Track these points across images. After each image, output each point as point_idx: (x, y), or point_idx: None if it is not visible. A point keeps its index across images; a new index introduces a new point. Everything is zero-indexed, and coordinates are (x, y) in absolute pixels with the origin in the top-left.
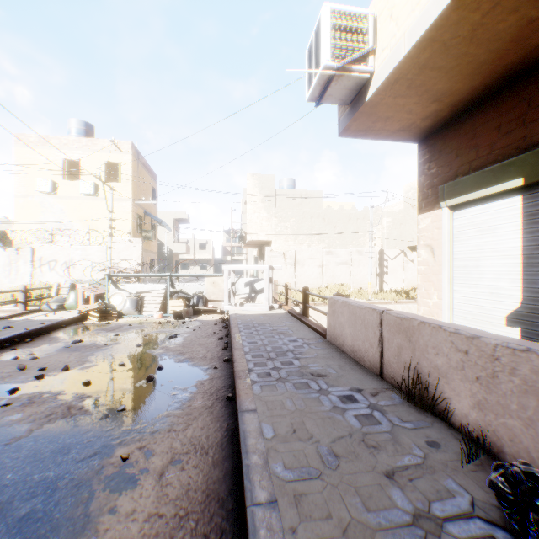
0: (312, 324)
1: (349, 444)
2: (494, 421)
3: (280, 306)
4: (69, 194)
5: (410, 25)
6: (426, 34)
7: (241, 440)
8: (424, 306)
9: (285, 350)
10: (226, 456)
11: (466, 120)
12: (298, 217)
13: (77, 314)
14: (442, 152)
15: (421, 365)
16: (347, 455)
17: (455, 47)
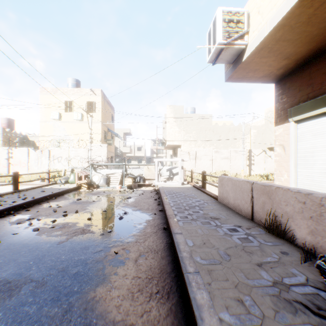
0: (208, 192)
1: (235, 250)
2: (321, 240)
3: (188, 183)
4: (67, 120)
5: (270, 17)
6: (280, 22)
7: (176, 246)
8: (278, 181)
9: (193, 205)
10: (168, 254)
11: (305, 69)
12: (197, 130)
13: (75, 185)
14: (290, 88)
15: (277, 212)
16: (234, 255)
17: (297, 28)
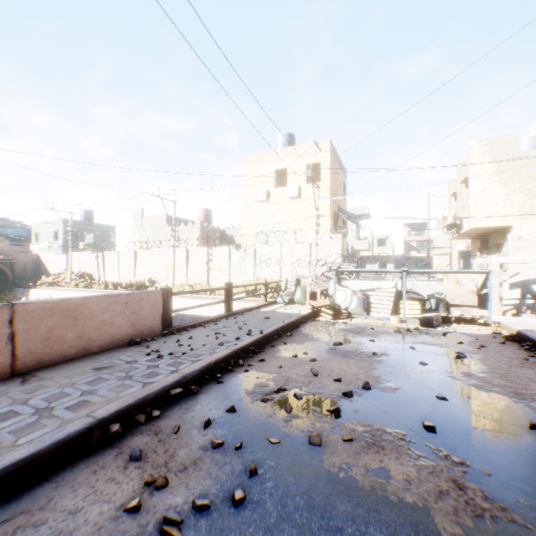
0: None
1: None
2: None
3: None
4: (278, 199)
5: None
6: None
7: None
8: None
9: None
10: None
11: None
12: None
13: (308, 309)
14: None
15: None
16: None
17: None
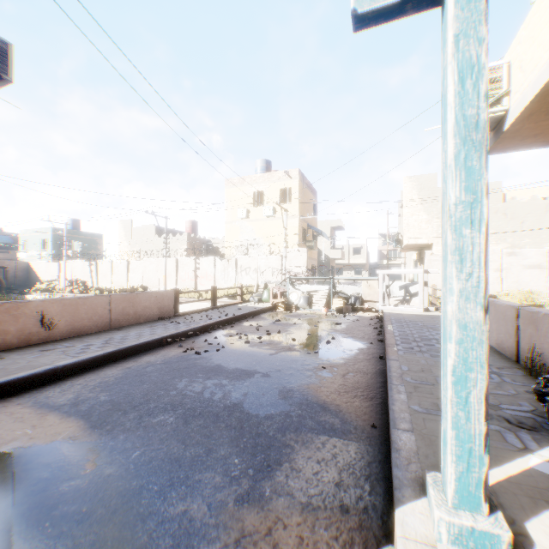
0: None
1: None
2: None
3: (436, 310)
4: (256, 217)
5: (531, 80)
6: (542, 89)
7: (387, 368)
8: None
9: (429, 338)
10: (378, 377)
11: None
12: None
13: (270, 305)
14: None
15: (542, 347)
16: None
17: None
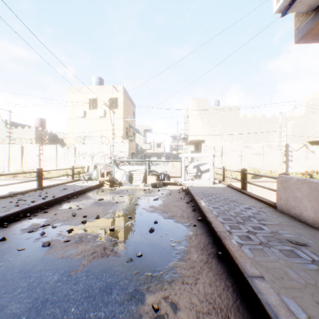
0: (255, 196)
1: None
2: None
3: (220, 182)
4: (91, 117)
5: None
6: None
7: (272, 317)
8: None
9: (247, 216)
10: None
11: None
12: (223, 124)
13: (98, 183)
14: None
15: None
16: None
17: None
